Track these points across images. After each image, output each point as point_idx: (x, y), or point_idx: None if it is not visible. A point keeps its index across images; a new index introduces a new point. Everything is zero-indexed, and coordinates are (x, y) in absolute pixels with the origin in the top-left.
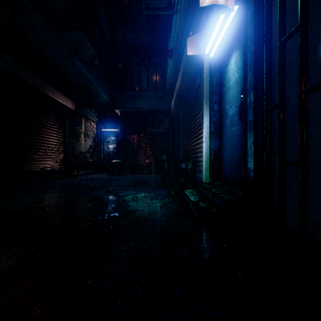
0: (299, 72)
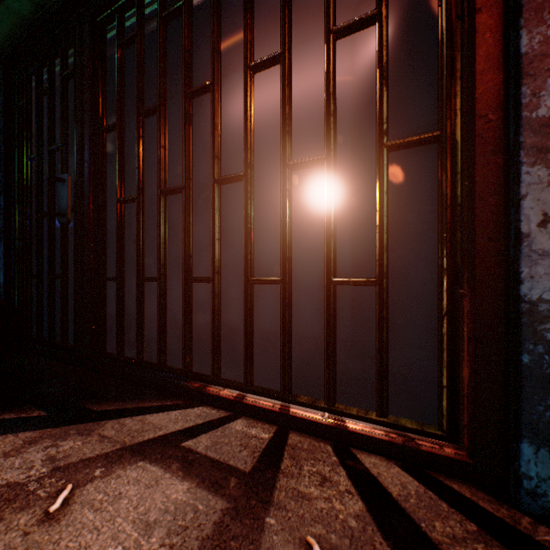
0: (36, 197)
